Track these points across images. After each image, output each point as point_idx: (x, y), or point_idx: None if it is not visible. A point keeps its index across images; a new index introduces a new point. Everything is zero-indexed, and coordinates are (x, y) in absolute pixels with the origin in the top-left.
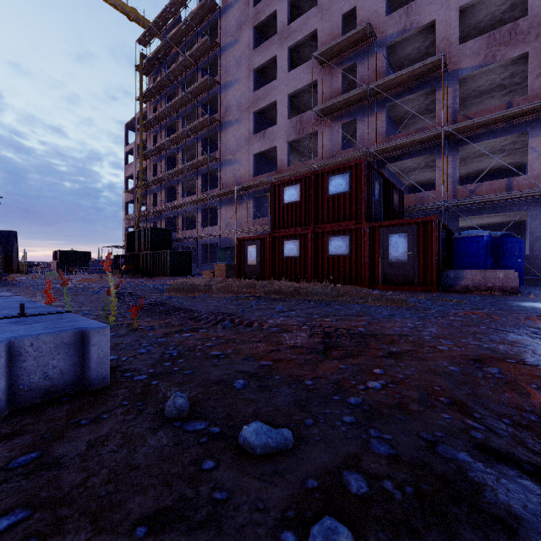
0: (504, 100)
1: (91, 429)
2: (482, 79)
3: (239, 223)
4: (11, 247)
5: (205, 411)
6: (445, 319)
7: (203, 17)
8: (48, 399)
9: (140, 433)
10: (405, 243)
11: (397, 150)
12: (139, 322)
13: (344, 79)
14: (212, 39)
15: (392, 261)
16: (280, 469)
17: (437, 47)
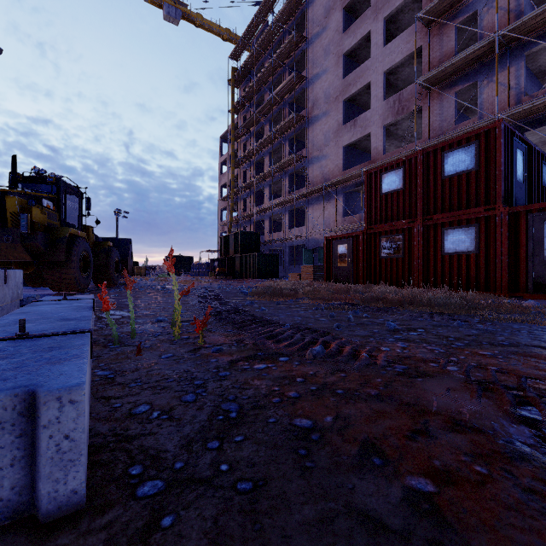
0: None
1: None
2: None
3: (327, 222)
4: (127, 252)
5: None
6: None
7: (289, 15)
8: None
9: None
10: None
11: (544, 109)
12: (207, 336)
13: (458, 38)
14: (299, 34)
15: None
16: None
17: None
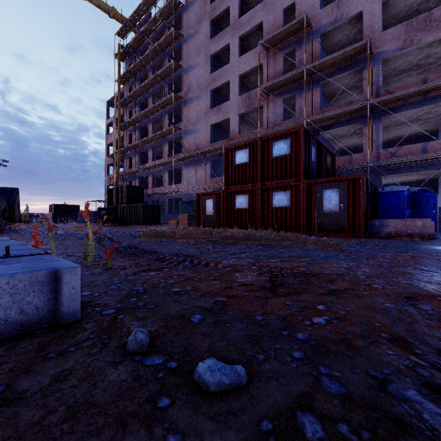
0: (419, 77)
1: (57, 363)
2: (401, 60)
3: (199, 181)
4: (14, 201)
5: (164, 345)
6: (375, 260)
7: (169, 13)
8: (23, 332)
9: (102, 367)
10: (337, 197)
11: (330, 120)
12: (113, 262)
13: (285, 62)
14: (177, 31)
15: (326, 212)
16: (234, 408)
17: (363, 34)
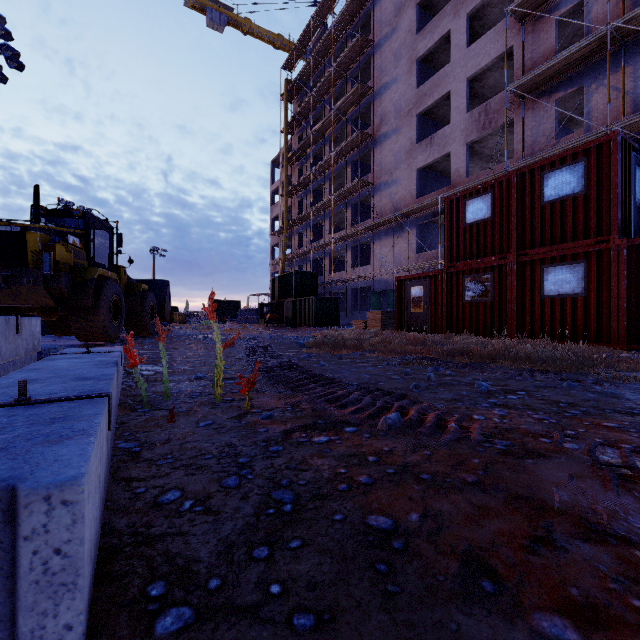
0: None
1: None
2: None
3: (398, 260)
4: (164, 296)
5: None
6: None
7: (353, 15)
8: None
9: None
10: None
11: None
12: (255, 398)
13: (559, 34)
14: (364, 37)
15: None
16: None
17: None
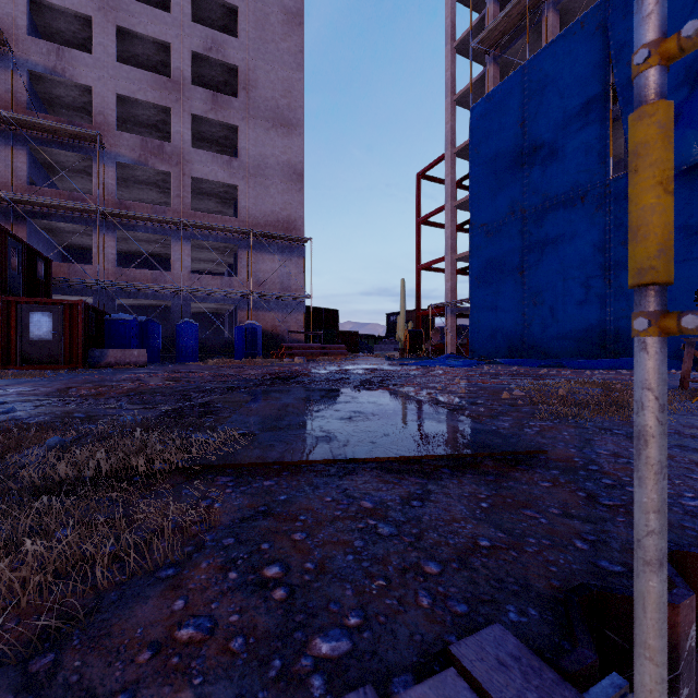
0: (161, 196)
1: None
2: (140, 171)
3: None
4: None
5: None
6: (70, 380)
7: None
8: None
9: None
10: (50, 323)
11: (45, 207)
12: None
13: None
14: None
15: (35, 340)
16: None
17: (95, 118)
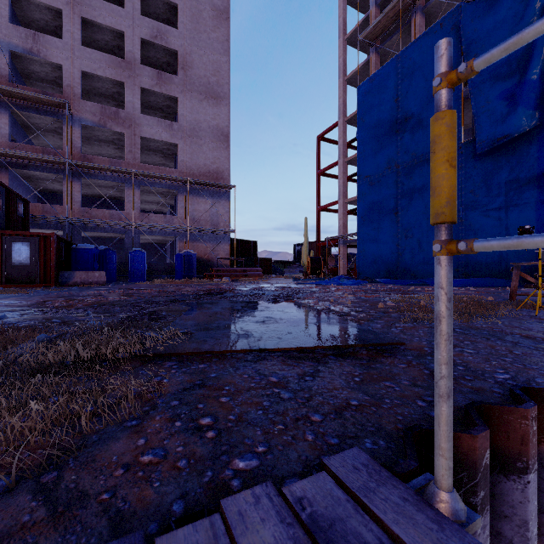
0: (117, 151)
1: None
2: (100, 132)
3: None
4: None
5: None
6: (45, 295)
7: None
8: None
9: None
10: (28, 251)
11: (24, 159)
12: None
13: None
14: None
15: (16, 264)
16: None
17: (63, 89)
